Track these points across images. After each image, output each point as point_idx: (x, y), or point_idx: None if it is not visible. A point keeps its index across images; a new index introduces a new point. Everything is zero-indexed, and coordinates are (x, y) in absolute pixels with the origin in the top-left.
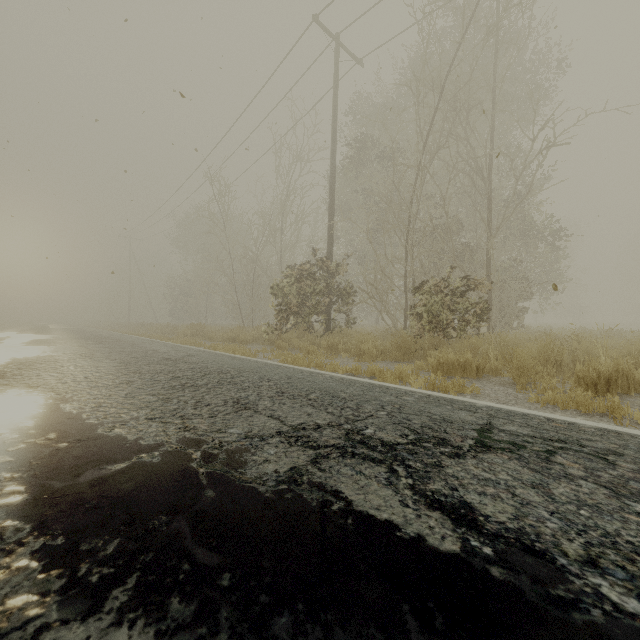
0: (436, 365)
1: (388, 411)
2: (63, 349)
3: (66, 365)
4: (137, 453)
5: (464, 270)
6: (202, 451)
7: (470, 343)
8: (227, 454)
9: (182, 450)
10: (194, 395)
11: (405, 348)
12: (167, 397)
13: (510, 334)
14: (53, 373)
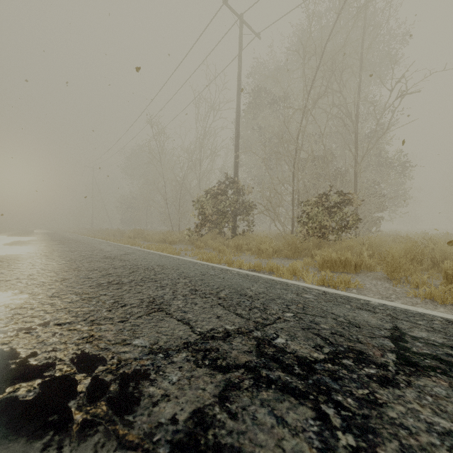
0: (322, 262)
1: (294, 312)
2: (30, 249)
3: (22, 263)
4: (15, 381)
5: (337, 189)
6: (93, 377)
7: (347, 244)
8: (120, 383)
9: (70, 375)
10: (115, 294)
11: (294, 248)
12: (89, 296)
13: (373, 237)
14: (5, 270)
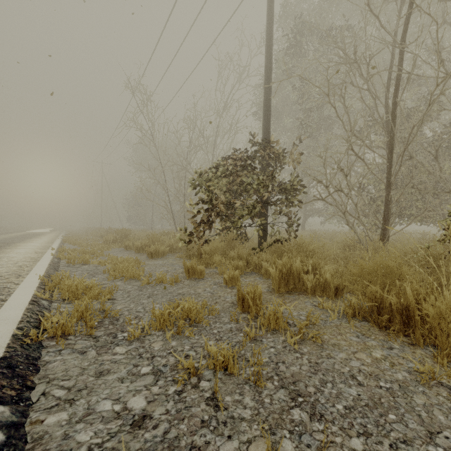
0: None
1: None
2: None
3: None
4: None
5: None
6: None
7: None
8: None
9: None
10: None
11: None
12: None
13: None
14: None
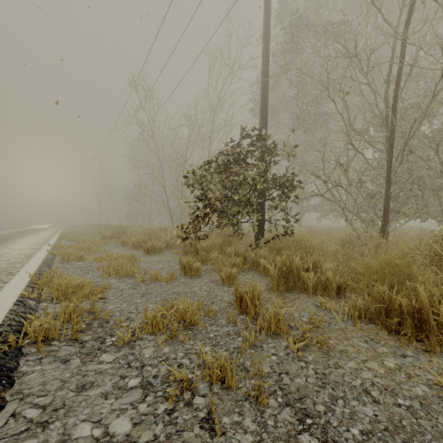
0: None
1: None
2: None
3: None
4: None
5: None
6: None
7: None
8: None
9: None
10: None
11: None
12: None
13: None
14: None
